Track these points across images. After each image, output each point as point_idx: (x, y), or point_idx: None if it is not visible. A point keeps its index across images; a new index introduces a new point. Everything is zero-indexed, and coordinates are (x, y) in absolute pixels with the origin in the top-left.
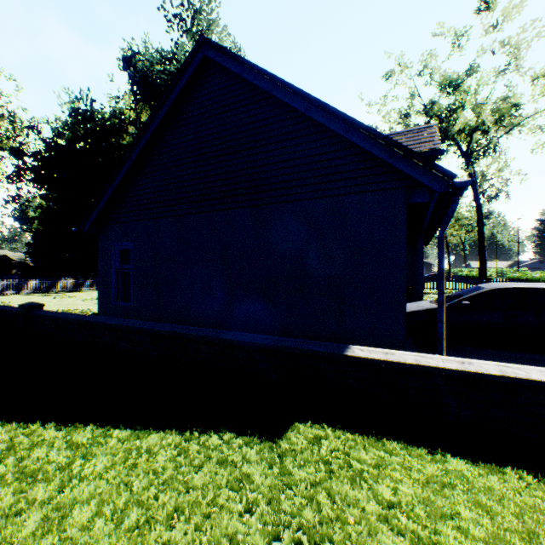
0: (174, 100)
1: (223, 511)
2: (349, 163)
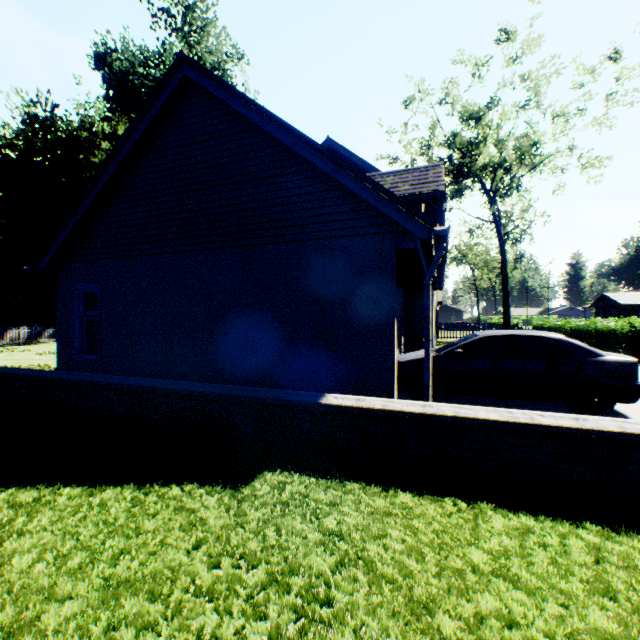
0: (149, 123)
1: (170, 548)
2: (340, 205)
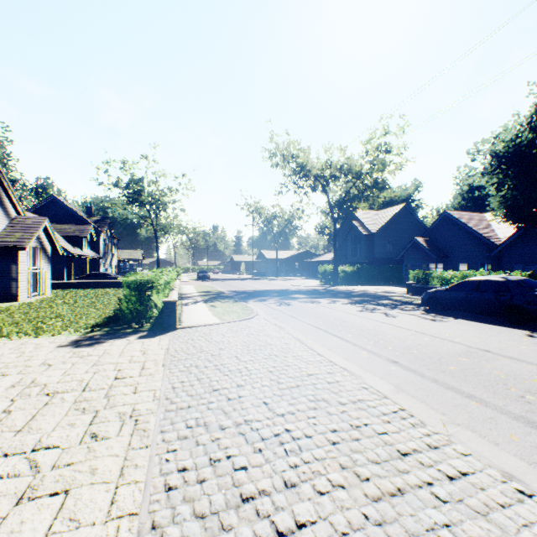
0: None
1: None
2: None
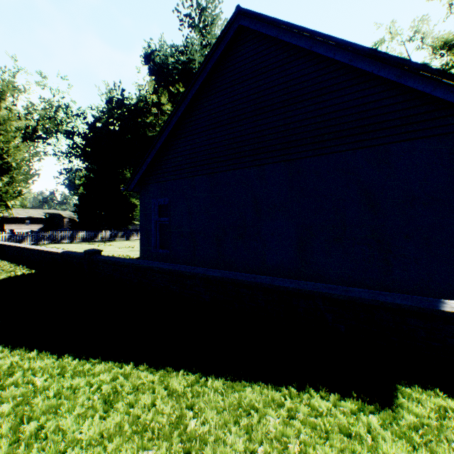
0: (209, 70)
1: None
2: (397, 111)
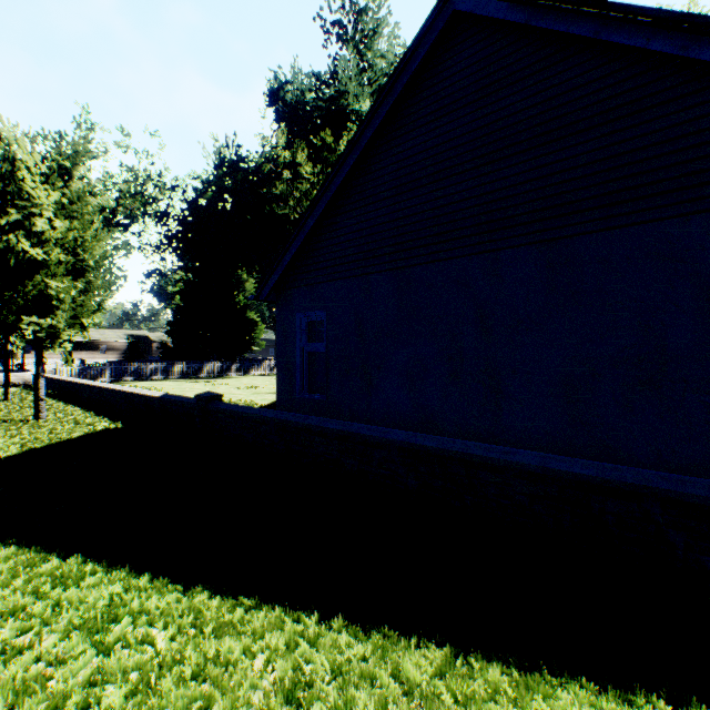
0: (398, 95)
1: None
2: None
